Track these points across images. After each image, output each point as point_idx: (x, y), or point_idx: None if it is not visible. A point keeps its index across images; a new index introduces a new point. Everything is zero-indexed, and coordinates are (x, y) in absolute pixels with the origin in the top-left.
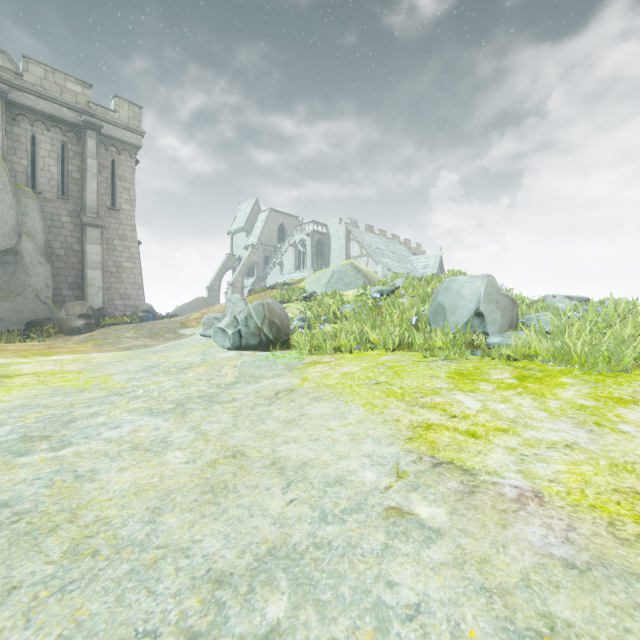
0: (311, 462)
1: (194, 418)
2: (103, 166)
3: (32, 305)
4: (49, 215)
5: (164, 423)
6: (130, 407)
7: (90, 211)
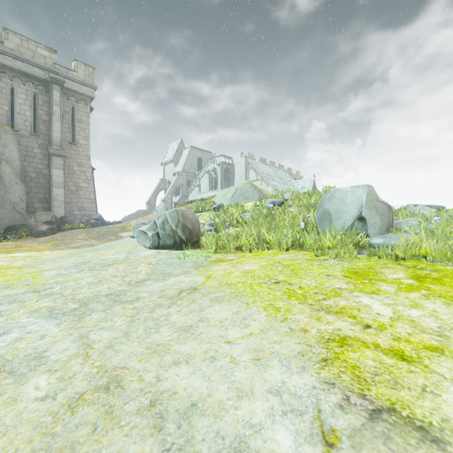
0: (202, 403)
1: (88, 322)
2: (65, 111)
3: (10, 214)
4: (24, 147)
5: (55, 329)
6: (35, 306)
7: (55, 144)
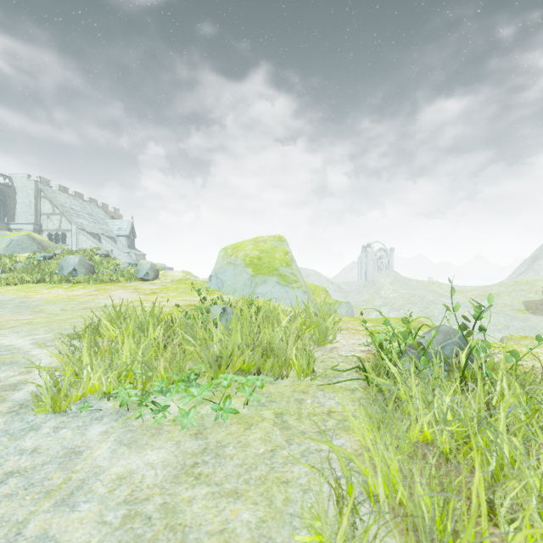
0: None
1: None
2: None
3: None
4: None
5: None
6: None
7: None
